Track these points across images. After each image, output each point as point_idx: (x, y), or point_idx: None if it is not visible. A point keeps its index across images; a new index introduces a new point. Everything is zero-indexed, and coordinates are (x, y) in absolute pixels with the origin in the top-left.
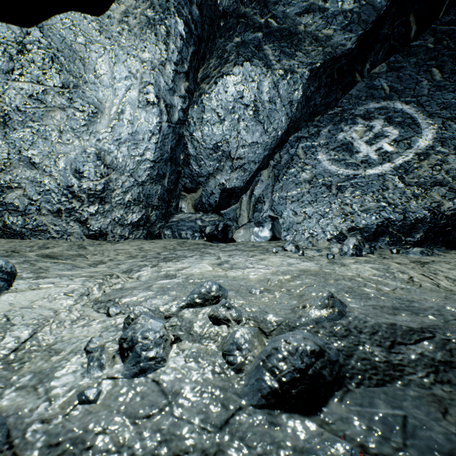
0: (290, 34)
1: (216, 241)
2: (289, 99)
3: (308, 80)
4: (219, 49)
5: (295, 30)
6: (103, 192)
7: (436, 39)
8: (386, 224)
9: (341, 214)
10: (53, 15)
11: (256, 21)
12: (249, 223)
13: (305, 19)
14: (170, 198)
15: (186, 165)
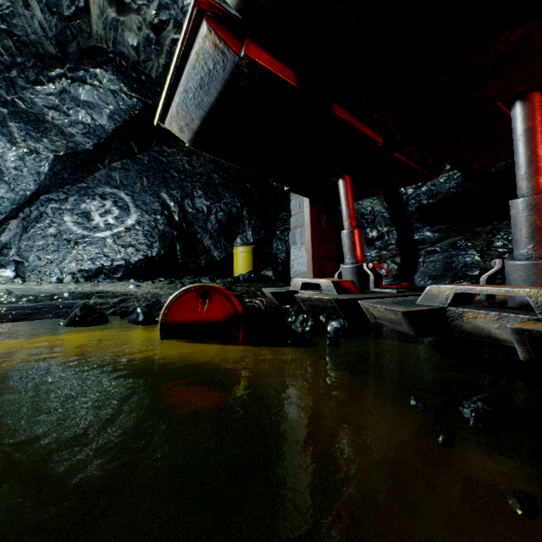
0: (38, 120)
1: None
2: (37, 170)
3: (55, 162)
4: None
5: (43, 118)
6: None
7: (150, 159)
8: (102, 267)
9: (76, 261)
10: None
11: (3, 95)
12: None
13: (53, 113)
14: None
15: None
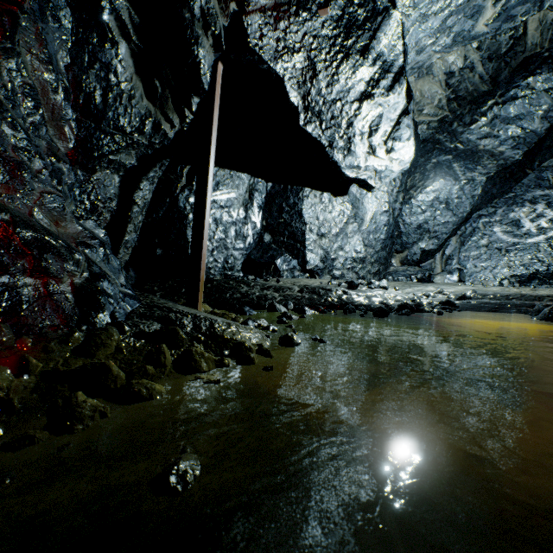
0: (472, 153)
1: (424, 282)
2: (471, 194)
3: (485, 183)
4: (421, 167)
5: (476, 150)
6: (365, 258)
7: None
8: (535, 272)
9: (506, 267)
10: (350, 186)
11: (447, 146)
12: (442, 272)
13: (483, 142)
14: (388, 258)
15: (398, 238)
